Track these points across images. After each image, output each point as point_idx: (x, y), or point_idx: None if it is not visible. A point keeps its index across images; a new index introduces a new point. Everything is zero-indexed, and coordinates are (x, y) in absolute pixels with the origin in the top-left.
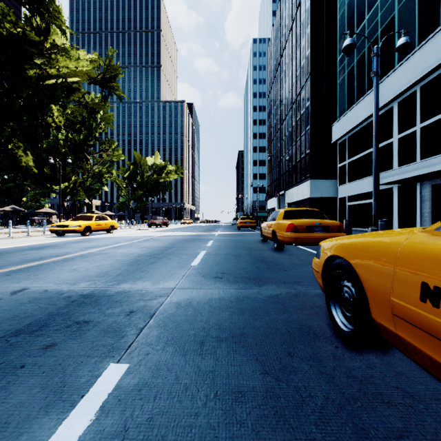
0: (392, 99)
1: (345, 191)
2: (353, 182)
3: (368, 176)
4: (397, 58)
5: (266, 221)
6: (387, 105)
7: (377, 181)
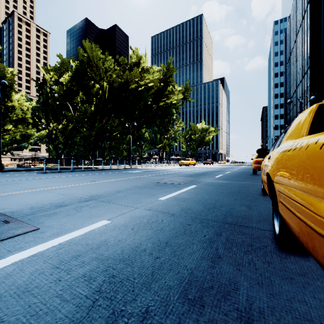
0: None
1: None
2: None
3: None
4: None
5: None
6: None
7: None
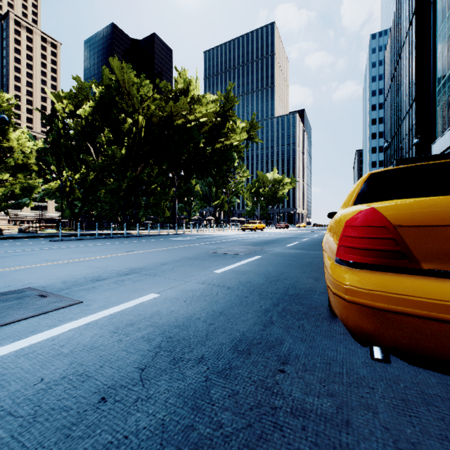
0: None
1: None
2: None
3: None
4: None
5: None
6: None
7: None
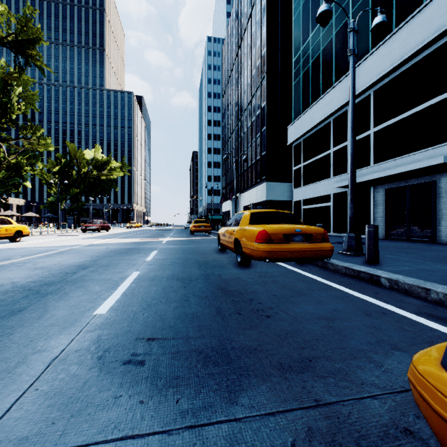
0: (347, 102)
1: (300, 195)
2: (308, 185)
3: (323, 179)
4: None
5: (225, 226)
6: (342, 109)
7: (355, 179)
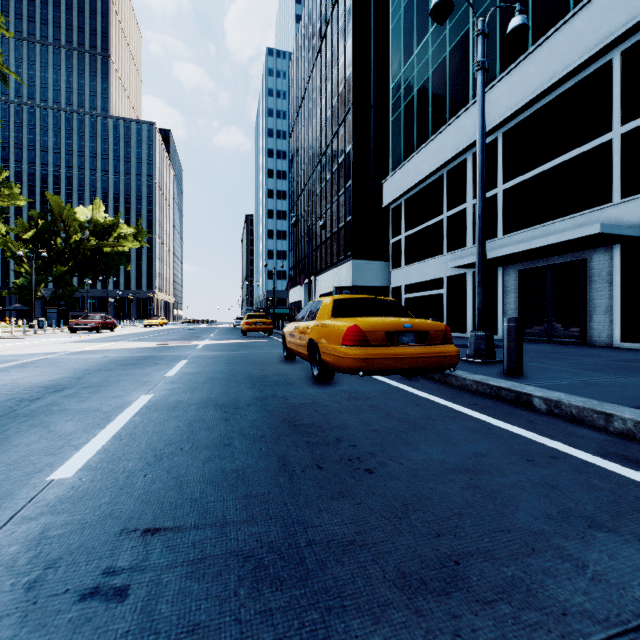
0: (466, 148)
1: (401, 278)
2: (412, 265)
3: (433, 256)
4: (472, 91)
5: (294, 321)
6: (459, 157)
7: (484, 252)
